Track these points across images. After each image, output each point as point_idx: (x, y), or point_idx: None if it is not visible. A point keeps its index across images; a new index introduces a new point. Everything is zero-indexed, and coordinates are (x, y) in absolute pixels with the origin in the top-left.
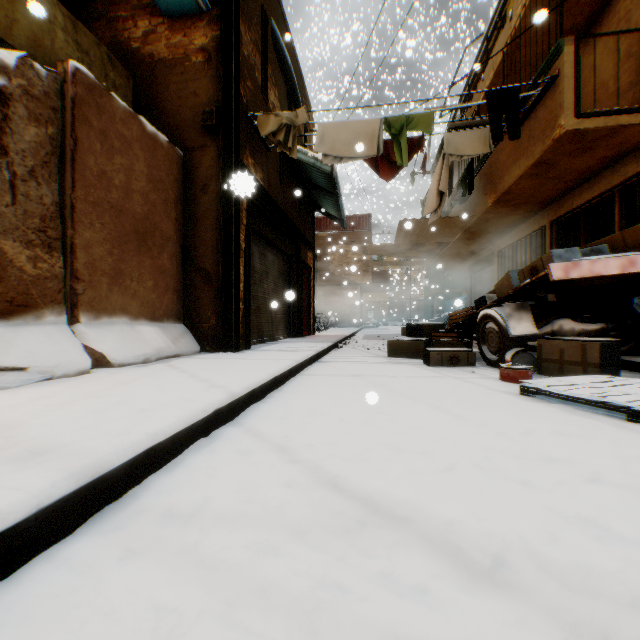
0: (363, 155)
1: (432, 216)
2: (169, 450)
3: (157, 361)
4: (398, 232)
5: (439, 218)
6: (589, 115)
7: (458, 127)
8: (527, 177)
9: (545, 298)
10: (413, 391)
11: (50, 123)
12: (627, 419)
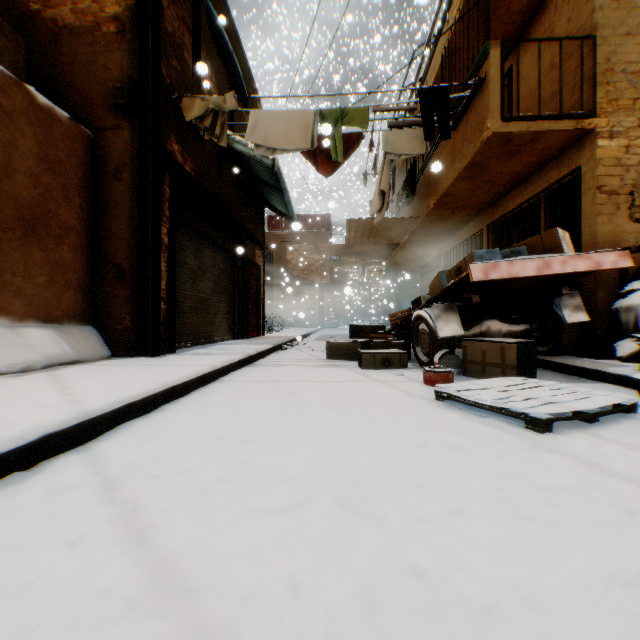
0: (297, 147)
1: (377, 216)
2: None
3: (45, 369)
4: (348, 232)
5: (386, 218)
6: (514, 119)
7: (397, 126)
8: (463, 179)
9: (471, 299)
10: (327, 398)
11: None
12: (526, 426)
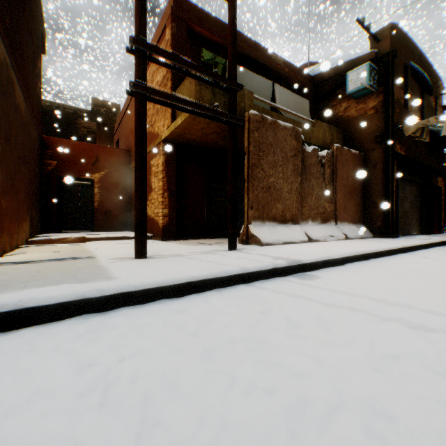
0: None
1: None
2: (392, 252)
3: (359, 238)
4: None
5: None
6: None
7: None
8: None
9: None
10: None
11: (330, 166)
12: None
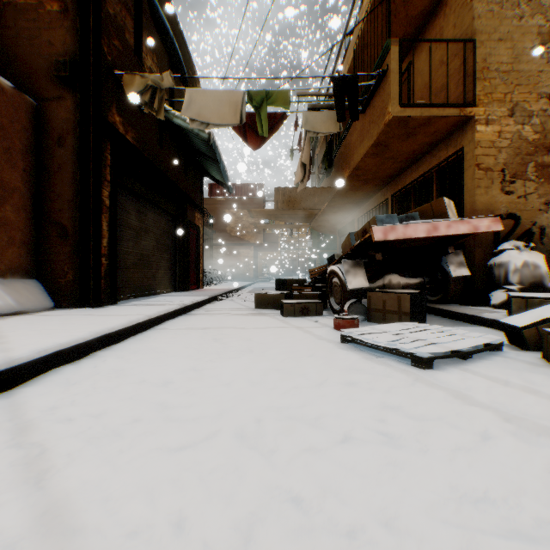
0: (227, 123)
1: (300, 185)
2: None
3: None
4: (276, 198)
5: (308, 188)
6: (410, 105)
7: (316, 108)
8: (370, 156)
9: (375, 257)
10: (248, 343)
11: None
12: (412, 364)
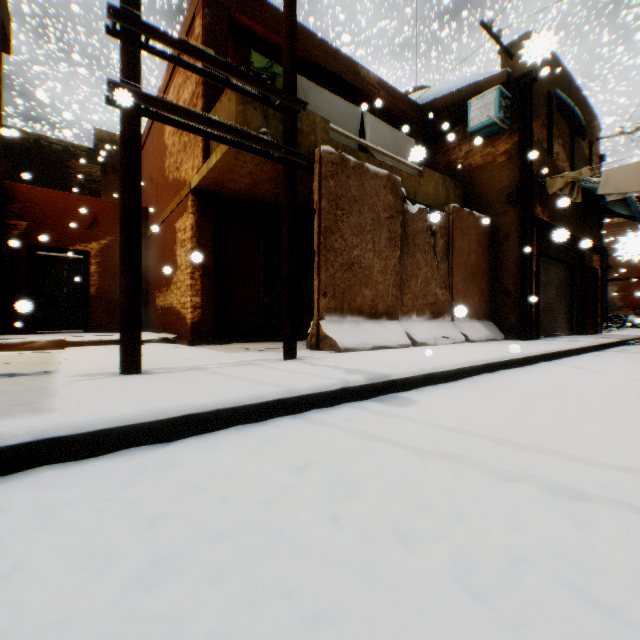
0: None
1: None
2: (529, 360)
3: (485, 341)
4: None
5: None
6: None
7: None
8: None
9: None
10: None
11: (445, 235)
12: None
